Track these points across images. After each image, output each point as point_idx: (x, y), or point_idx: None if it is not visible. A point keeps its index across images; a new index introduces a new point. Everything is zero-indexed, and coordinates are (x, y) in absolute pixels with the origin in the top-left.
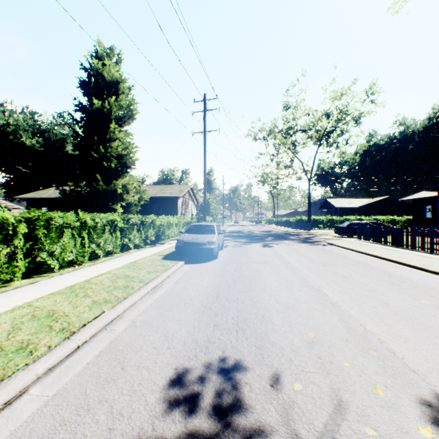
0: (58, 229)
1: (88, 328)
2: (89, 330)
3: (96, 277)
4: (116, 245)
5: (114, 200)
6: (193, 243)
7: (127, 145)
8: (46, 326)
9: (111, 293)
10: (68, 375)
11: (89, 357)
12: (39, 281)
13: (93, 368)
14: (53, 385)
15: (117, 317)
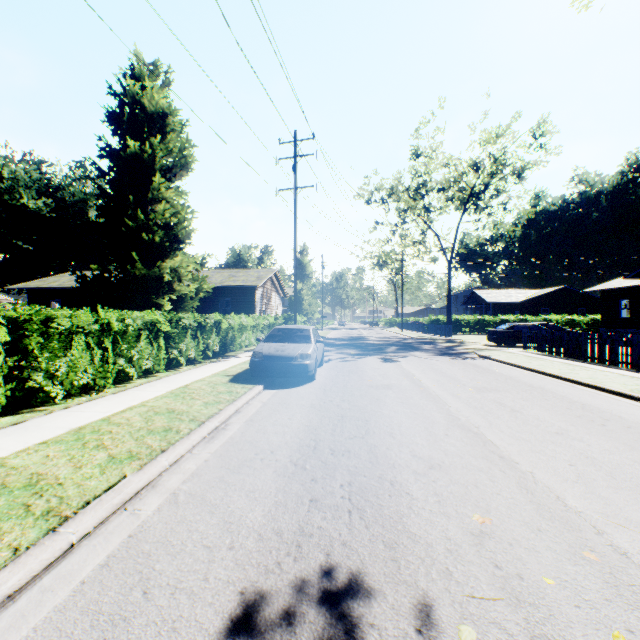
0: (63, 336)
1: (92, 510)
2: (93, 514)
3: (121, 413)
4: (159, 360)
5: (160, 291)
6: (278, 356)
7: (180, 208)
8: (19, 506)
9: (142, 441)
10: (42, 610)
11: (87, 569)
12: (28, 420)
13: (91, 592)
14: (8, 634)
15: (147, 486)
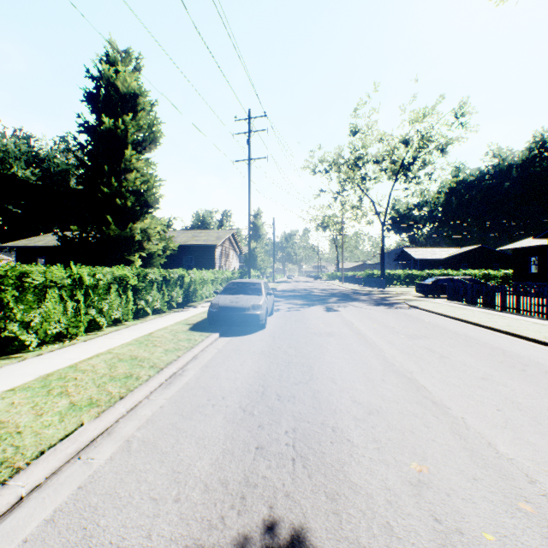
0: (36, 289)
1: (44, 461)
2: (45, 465)
3: (88, 360)
4: (128, 311)
5: (131, 249)
6: (232, 307)
7: (149, 177)
8: None
9: (103, 387)
10: None
11: (32, 525)
12: (1, 367)
13: None
14: None
15: (103, 433)
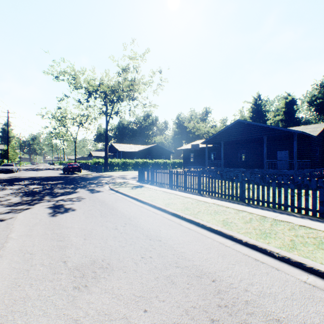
0: None
1: None
2: None
3: None
4: None
5: None
6: (6, 168)
7: None
8: None
9: None
10: None
11: None
12: None
13: None
14: None
15: None
